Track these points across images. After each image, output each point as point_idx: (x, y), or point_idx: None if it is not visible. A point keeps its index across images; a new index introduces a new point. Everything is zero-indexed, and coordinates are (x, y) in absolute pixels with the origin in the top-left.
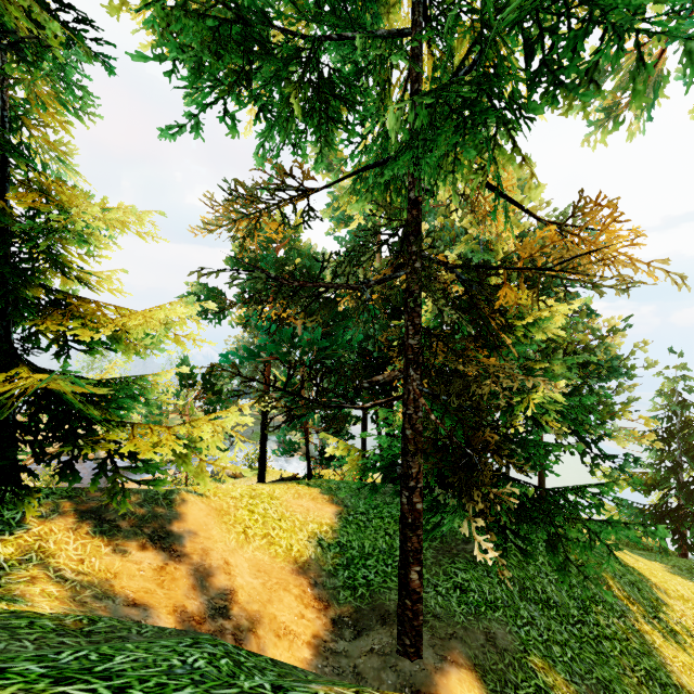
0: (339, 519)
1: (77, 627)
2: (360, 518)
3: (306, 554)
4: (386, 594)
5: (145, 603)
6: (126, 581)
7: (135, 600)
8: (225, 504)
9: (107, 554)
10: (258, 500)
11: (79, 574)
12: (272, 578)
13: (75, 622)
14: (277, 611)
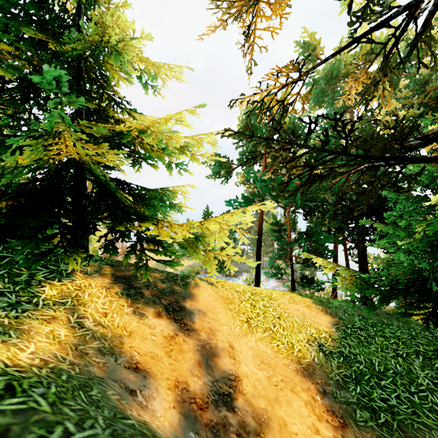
0: (337, 330)
1: None
2: (359, 333)
3: (308, 356)
4: (424, 433)
5: (147, 369)
6: (137, 342)
7: (138, 363)
8: (230, 295)
9: (128, 314)
10: (258, 297)
11: (98, 325)
12: (277, 374)
13: None
14: (286, 415)
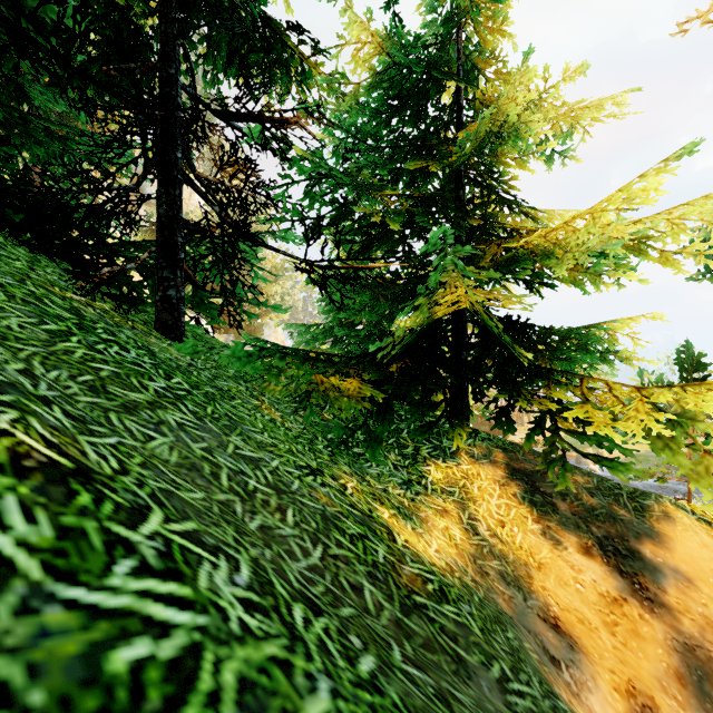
0: None
1: (409, 585)
2: None
3: None
4: None
5: (574, 637)
6: (552, 583)
7: (557, 619)
8: None
9: (533, 532)
10: None
11: (494, 536)
12: None
13: (414, 577)
14: None
